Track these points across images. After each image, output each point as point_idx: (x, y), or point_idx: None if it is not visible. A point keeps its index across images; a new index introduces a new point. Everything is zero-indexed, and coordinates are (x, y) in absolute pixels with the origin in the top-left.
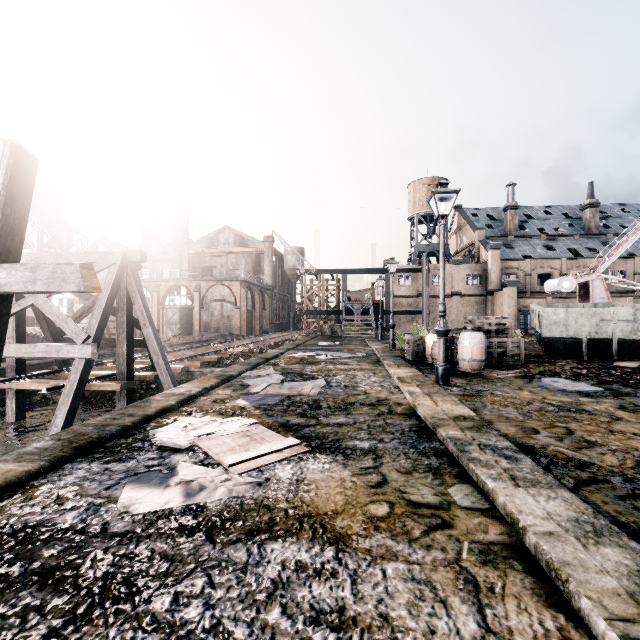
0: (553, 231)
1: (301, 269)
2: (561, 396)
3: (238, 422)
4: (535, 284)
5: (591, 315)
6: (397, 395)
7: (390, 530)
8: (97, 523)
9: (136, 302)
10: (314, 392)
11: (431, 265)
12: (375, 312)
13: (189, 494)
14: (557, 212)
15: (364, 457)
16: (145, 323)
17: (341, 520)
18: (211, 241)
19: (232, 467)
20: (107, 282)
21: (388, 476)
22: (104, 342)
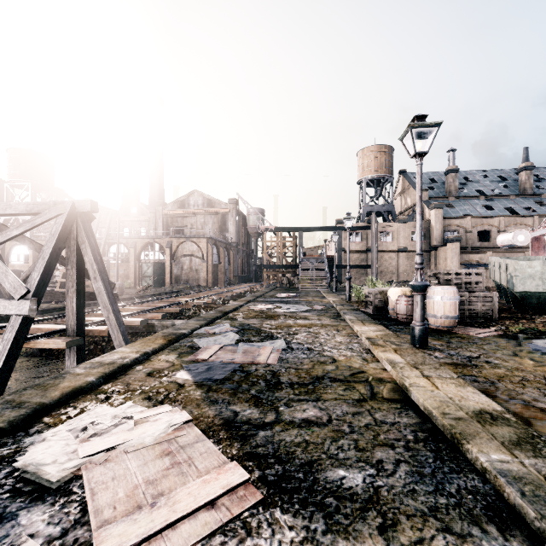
0: (490, 192)
1: (261, 227)
2: None
3: (163, 420)
4: (475, 240)
5: None
6: (373, 364)
7: None
8: None
9: (86, 254)
10: (272, 359)
11: (379, 223)
12: (328, 266)
13: None
14: (493, 175)
15: (362, 524)
16: (95, 276)
17: None
18: (182, 203)
19: None
20: (53, 233)
21: None
22: (61, 295)
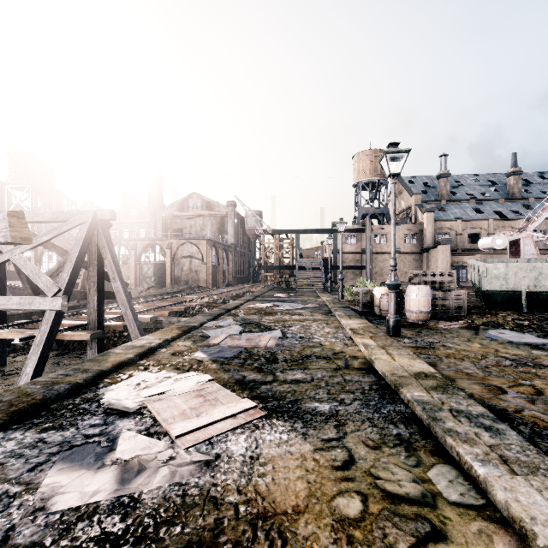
0: (481, 196)
1: (260, 229)
2: (513, 349)
3: (193, 379)
4: (465, 242)
5: (530, 269)
6: (351, 347)
7: (368, 544)
8: (0, 528)
9: (106, 257)
10: (271, 344)
11: (373, 226)
12: (324, 267)
13: (124, 479)
14: (484, 179)
15: (325, 424)
16: (114, 277)
17: (304, 525)
18: (181, 205)
19: (179, 438)
20: (78, 239)
21: (355, 452)
22: (79, 294)
